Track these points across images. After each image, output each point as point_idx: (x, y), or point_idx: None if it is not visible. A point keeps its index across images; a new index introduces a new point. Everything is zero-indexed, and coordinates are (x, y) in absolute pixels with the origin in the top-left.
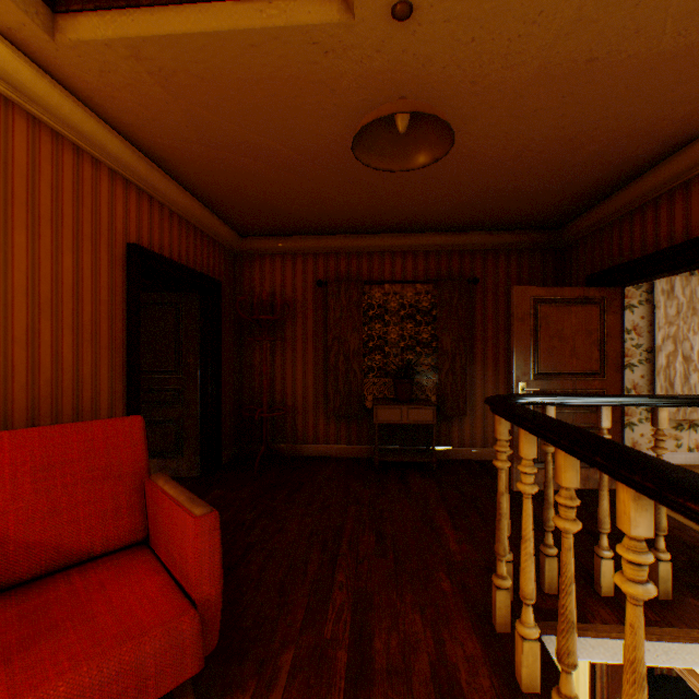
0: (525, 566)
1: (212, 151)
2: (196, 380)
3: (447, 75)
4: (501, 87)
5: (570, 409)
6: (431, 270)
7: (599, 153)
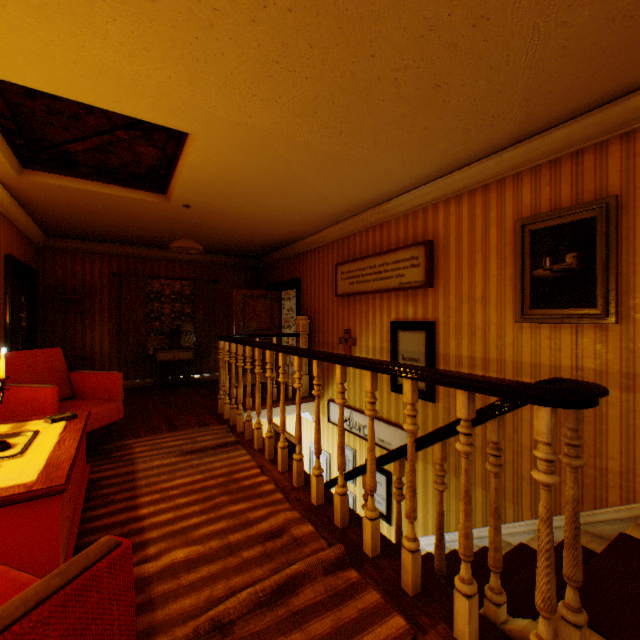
0: (226, 382)
1: (70, 209)
2: (18, 340)
3: (202, 217)
4: (223, 223)
5: None
6: (192, 273)
7: (263, 241)
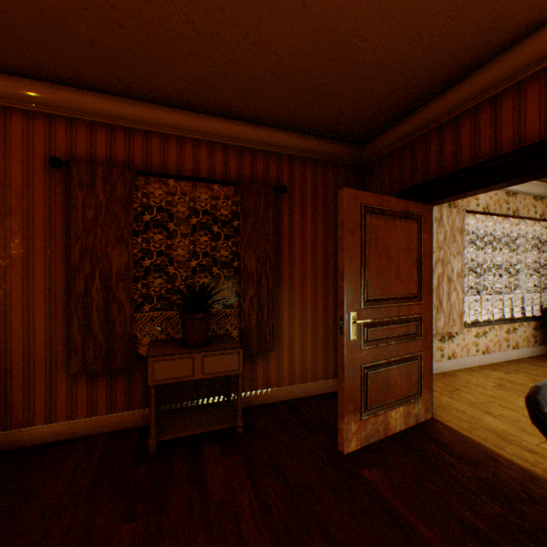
0: None
1: None
2: None
3: None
4: None
5: (395, 339)
6: (233, 170)
7: None
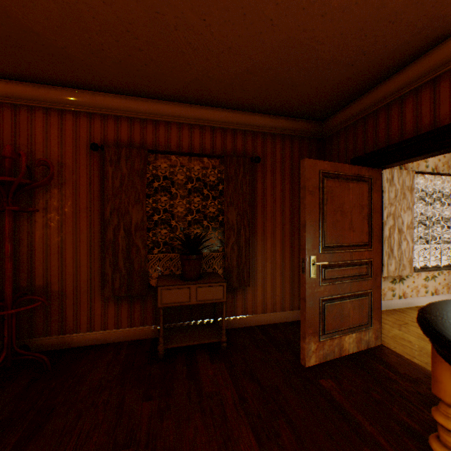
0: None
1: None
2: None
3: None
4: None
5: (349, 278)
6: (218, 146)
7: None
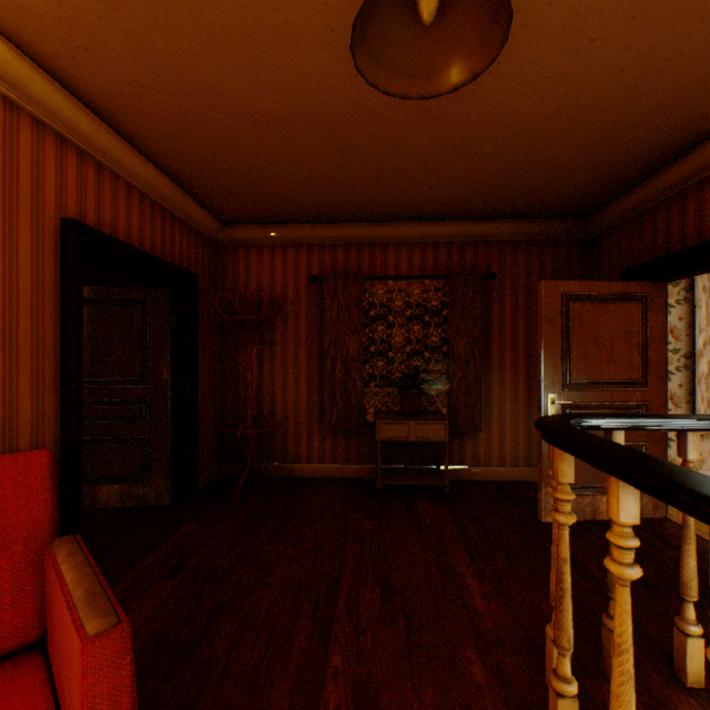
0: (622, 692)
1: (172, 101)
2: (166, 391)
3: None
4: None
5: None
6: (442, 264)
7: (657, 110)
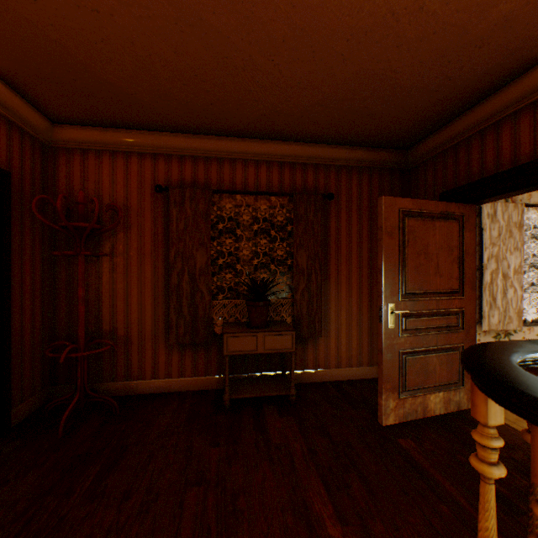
0: None
1: None
2: None
3: None
4: None
5: (434, 330)
6: (286, 183)
7: (508, 21)
